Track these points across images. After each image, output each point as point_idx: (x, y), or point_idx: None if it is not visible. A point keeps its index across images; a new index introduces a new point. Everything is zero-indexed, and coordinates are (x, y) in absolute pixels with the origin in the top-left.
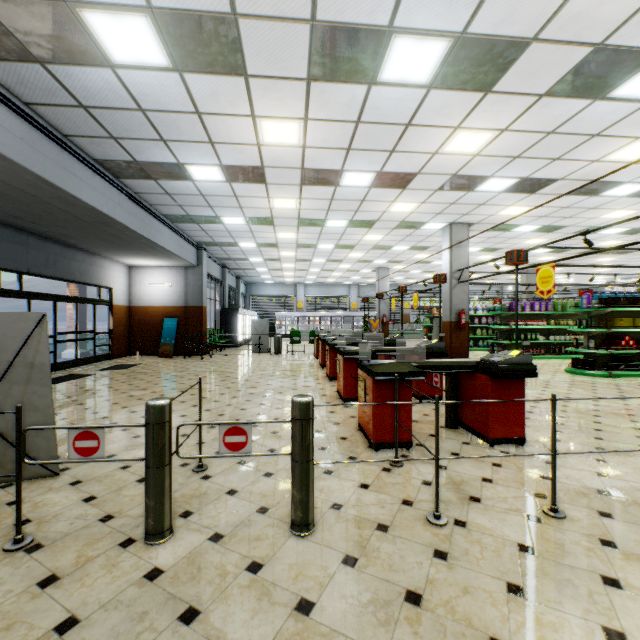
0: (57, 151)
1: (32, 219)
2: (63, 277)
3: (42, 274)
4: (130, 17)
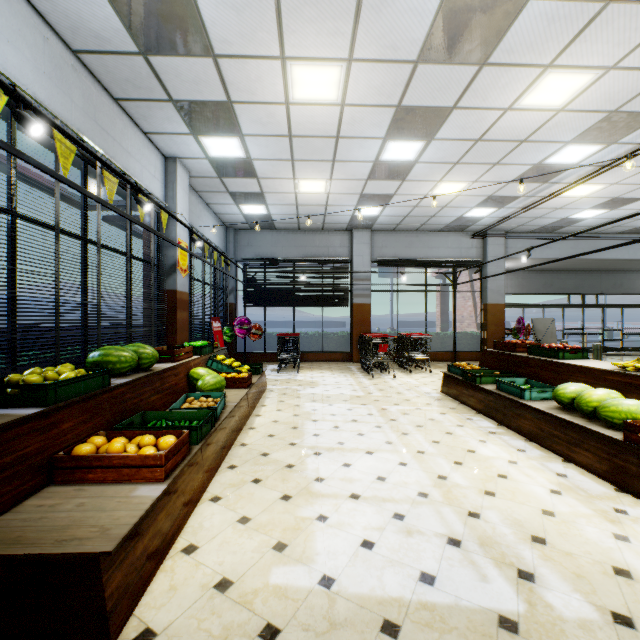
0: (589, 243)
1: (595, 267)
2: (627, 292)
3: (610, 293)
4: (582, 212)
